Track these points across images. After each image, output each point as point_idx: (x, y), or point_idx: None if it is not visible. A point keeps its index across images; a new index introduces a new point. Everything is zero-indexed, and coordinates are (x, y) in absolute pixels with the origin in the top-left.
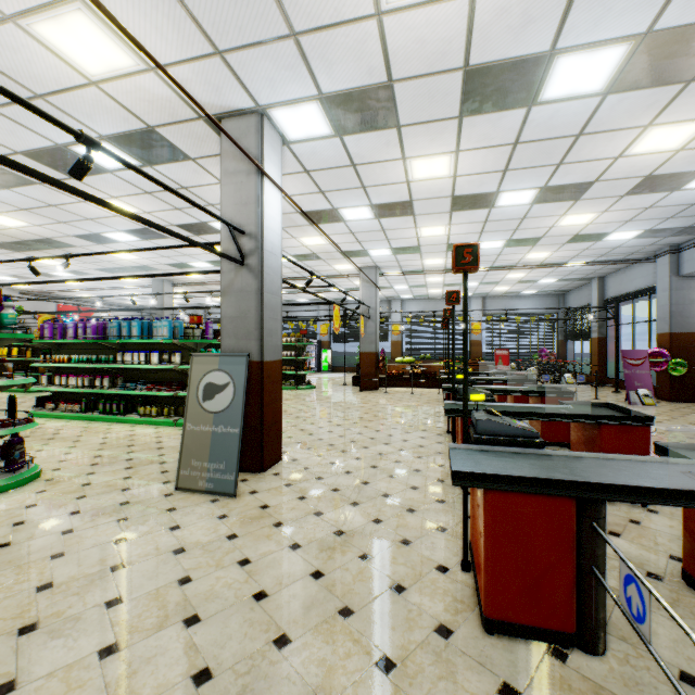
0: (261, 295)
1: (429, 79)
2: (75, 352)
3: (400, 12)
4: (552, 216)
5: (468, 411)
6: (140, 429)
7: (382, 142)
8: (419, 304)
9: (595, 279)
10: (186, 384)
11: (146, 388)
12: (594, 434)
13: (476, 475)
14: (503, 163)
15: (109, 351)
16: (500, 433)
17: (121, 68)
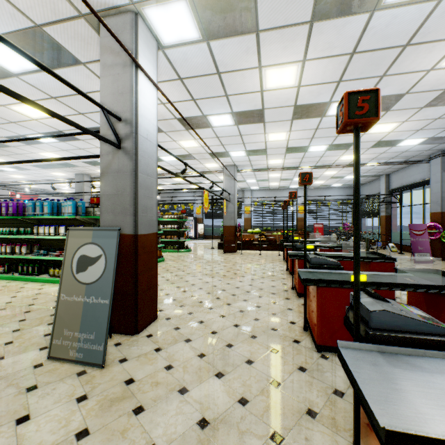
0: (135, 175)
1: None
2: (3, 226)
3: None
4: None
5: (324, 280)
6: (47, 288)
7: (243, 49)
8: (263, 193)
9: (383, 176)
10: None
11: (54, 254)
12: (442, 303)
13: (430, 441)
14: (339, 74)
15: (28, 225)
16: (401, 328)
17: None
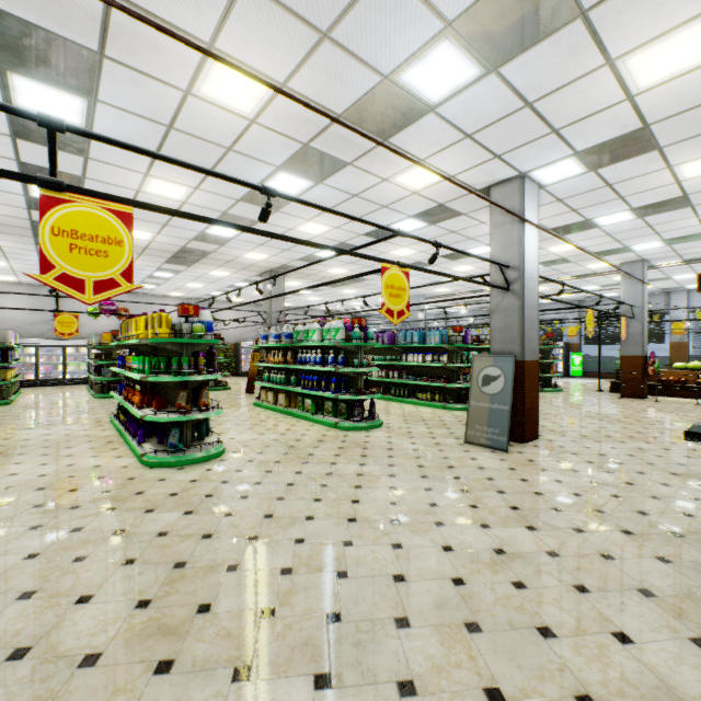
0: (522, 312)
1: (690, 112)
2: (374, 353)
3: (650, 90)
4: None
5: None
6: (421, 408)
7: (641, 163)
8: None
9: None
10: (450, 379)
11: (423, 379)
12: None
13: None
14: None
15: (395, 353)
16: None
17: (433, 182)
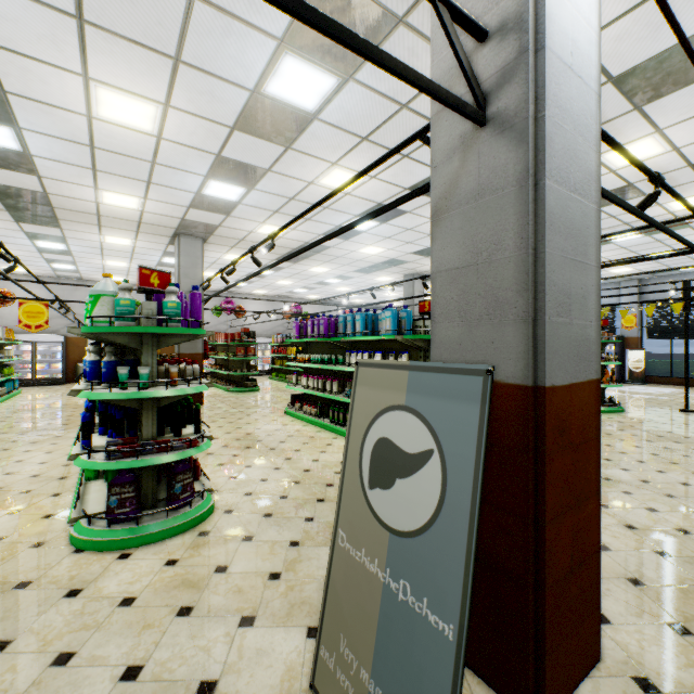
0: (533, 191)
1: None
2: (317, 351)
3: None
4: None
5: None
6: None
7: None
8: None
9: None
10: None
11: None
12: None
13: None
14: None
15: (341, 350)
16: None
17: None
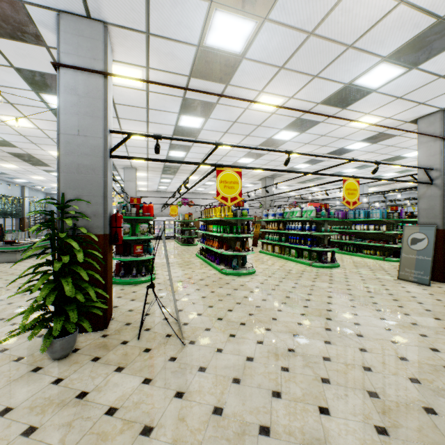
0: (442, 197)
1: None
2: (331, 224)
3: None
4: None
5: None
6: (365, 259)
7: None
8: None
9: None
10: (387, 241)
11: (367, 241)
12: None
13: None
14: None
15: (346, 224)
16: None
17: (374, 122)
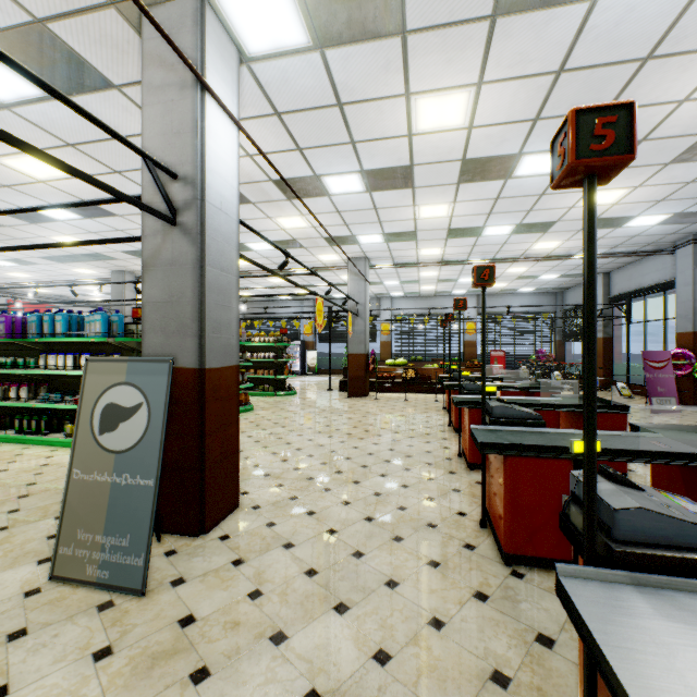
0: (201, 270)
1: None
2: None
3: None
4: (575, 192)
5: (517, 445)
6: (61, 455)
7: (380, 64)
8: (410, 302)
9: (600, 275)
10: None
11: (72, 400)
12: None
13: None
14: (535, 106)
15: (32, 352)
16: (671, 542)
17: None
